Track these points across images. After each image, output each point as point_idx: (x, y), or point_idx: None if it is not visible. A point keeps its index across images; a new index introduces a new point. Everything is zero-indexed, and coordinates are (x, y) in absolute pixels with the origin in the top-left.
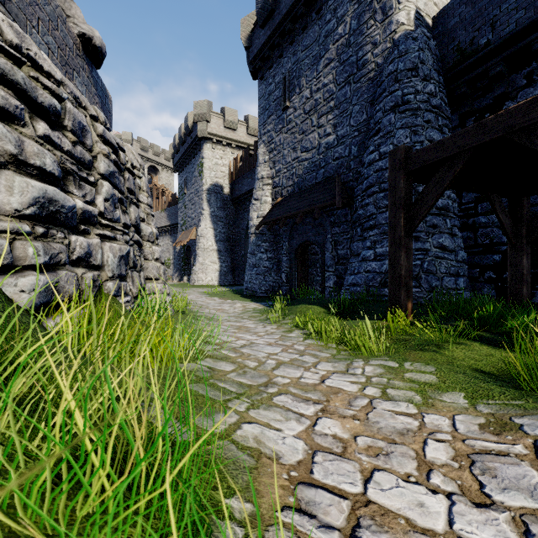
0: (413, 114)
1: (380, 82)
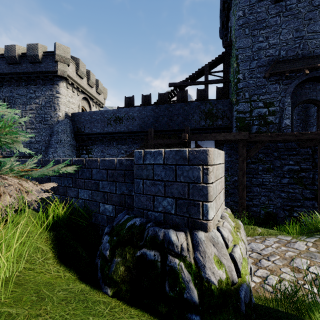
0: (63, 146)
1: (53, 131)
